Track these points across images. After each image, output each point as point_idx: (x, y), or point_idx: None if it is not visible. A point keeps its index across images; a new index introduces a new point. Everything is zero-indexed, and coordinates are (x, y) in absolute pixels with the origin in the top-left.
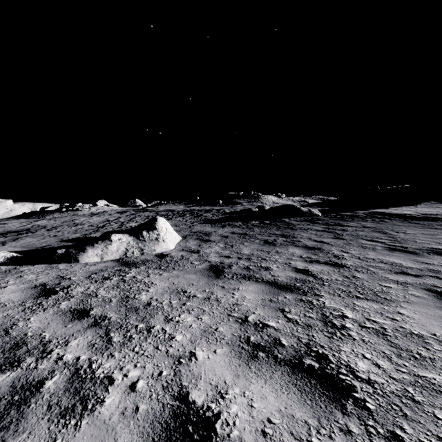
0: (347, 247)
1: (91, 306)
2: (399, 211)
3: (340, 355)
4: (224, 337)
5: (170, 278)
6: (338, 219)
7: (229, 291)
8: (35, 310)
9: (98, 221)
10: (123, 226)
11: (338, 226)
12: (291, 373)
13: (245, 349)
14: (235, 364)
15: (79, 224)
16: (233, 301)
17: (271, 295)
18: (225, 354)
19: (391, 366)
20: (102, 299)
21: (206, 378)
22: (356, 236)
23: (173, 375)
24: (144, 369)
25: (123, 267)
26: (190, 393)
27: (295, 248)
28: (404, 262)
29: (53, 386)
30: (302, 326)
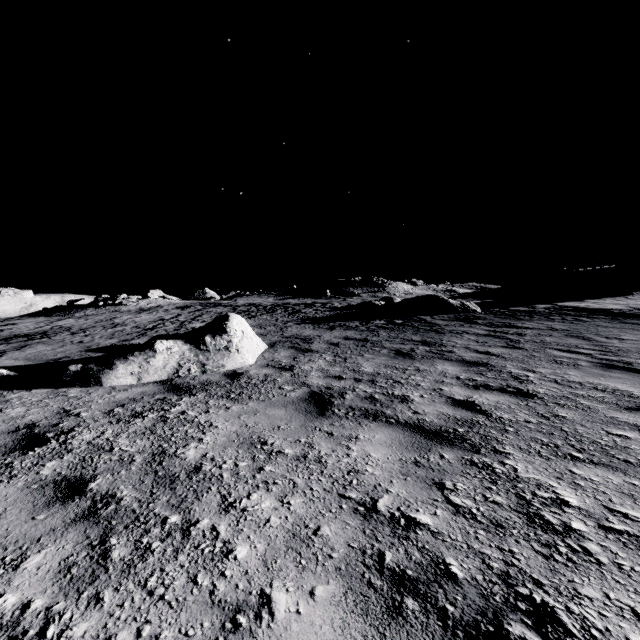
0: (531, 362)
1: (95, 471)
2: (601, 305)
3: (584, 610)
4: (331, 552)
5: (243, 416)
6: (508, 318)
7: (341, 443)
8: None
9: (147, 320)
10: (182, 327)
11: (510, 327)
12: None
13: (375, 586)
14: (355, 633)
15: (119, 324)
16: (349, 464)
17: (415, 452)
18: (333, 602)
19: None
20: (119, 456)
21: None
22: (542, 344)
23: None
24: None
25: (169, 394)
26: None
27: (447, 364)
28: (634, 388)
29: None
30: (485, 525)
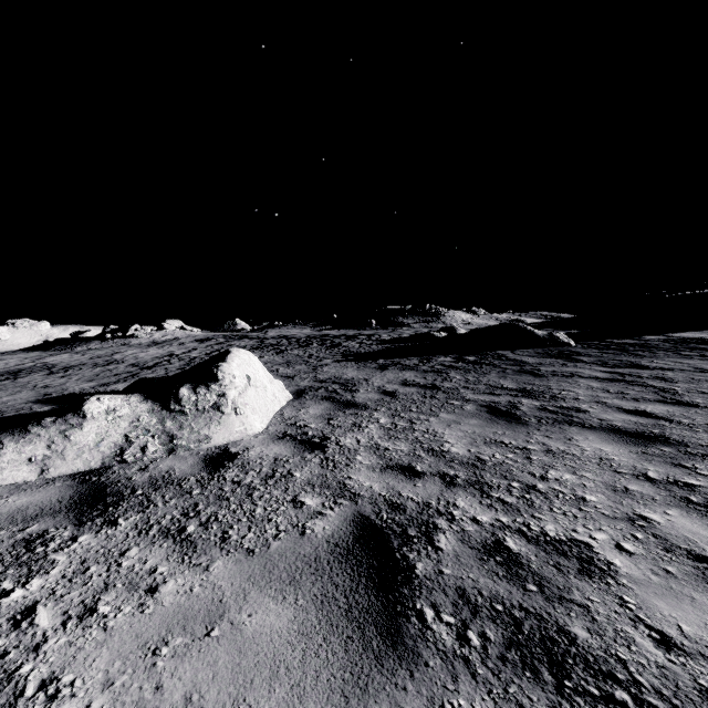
0: None
1: None
2: None
3: None
4: None
5: (170, 643)
6: (621, 354)
7: None
8: None
9: (153, 356)
10: (189, 365)
11: (636, 368)
12: None
13: None
14: None
15: (115, 361)
16: None
17: None
18: None
19: None
20: None
21: None
22: None
23: None
24: None
25: (62, 521)
26: None
27: (592, 437)
28: None
29: None
30: None
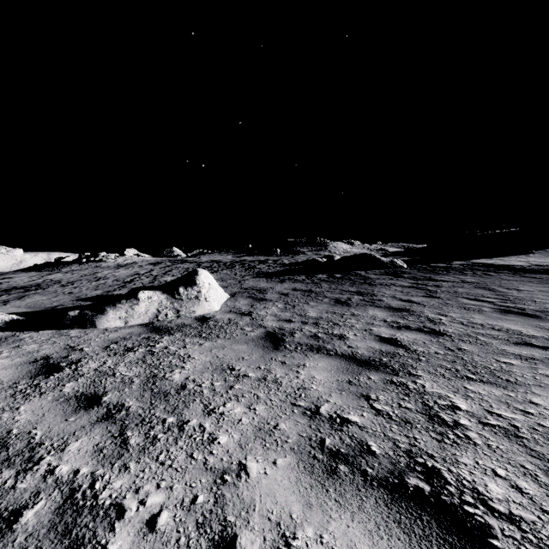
0: (445, 308)
1: (105, 389)
2: (507, 262)
3: (460, 470)
4: (287, 439)
5: (214, 350)
6: (429, 272)
7: (292, 369)
8: (29, 395)
9: (125, 274)
10: (156, 280)
11: (430, 280)
12: (389, 501)
13: (318, 458)
14: (304, 484)
15: (101, 278)
16: (298, 383)
17: (349, 375)
18: (290, 467)
19: (540, 491)
20: (121, 379)
21: (262, 508)
22: (455, 294)
23: (213, 503)
24: (171, 491)
25: (152, 334)
26: (239, 536)
27: (377, 310)
28: (523, 328)
29: (33, 520)
30: (398, 422)
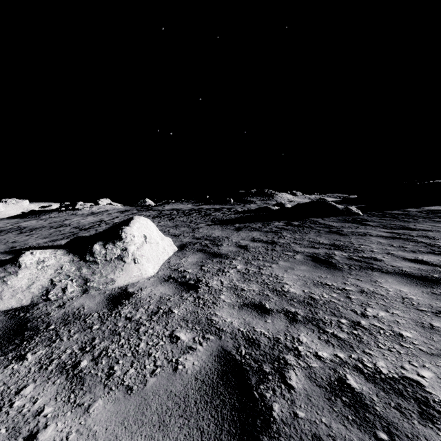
0: None
1: None
2: None
3: None
4: None
5: None
6: (394, 220)
7: None
8: None
9: (89, 221)
10: None
11: (407, 229)
12: None
13: None
14: None
15: (64, 225)
16: None
17: None
18: None
19: None
20: None
21: None
22: None
23: None
24: None
25: None
26: None
27: (391, 280)
28: None
29: None
30: None
